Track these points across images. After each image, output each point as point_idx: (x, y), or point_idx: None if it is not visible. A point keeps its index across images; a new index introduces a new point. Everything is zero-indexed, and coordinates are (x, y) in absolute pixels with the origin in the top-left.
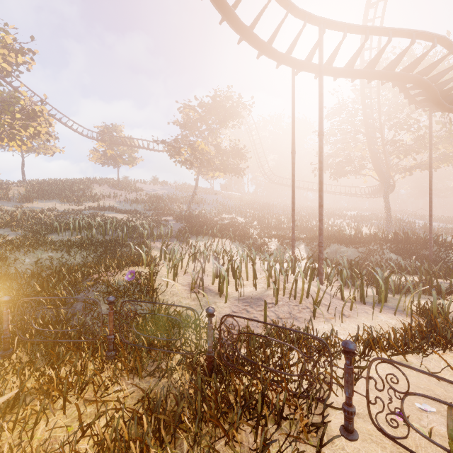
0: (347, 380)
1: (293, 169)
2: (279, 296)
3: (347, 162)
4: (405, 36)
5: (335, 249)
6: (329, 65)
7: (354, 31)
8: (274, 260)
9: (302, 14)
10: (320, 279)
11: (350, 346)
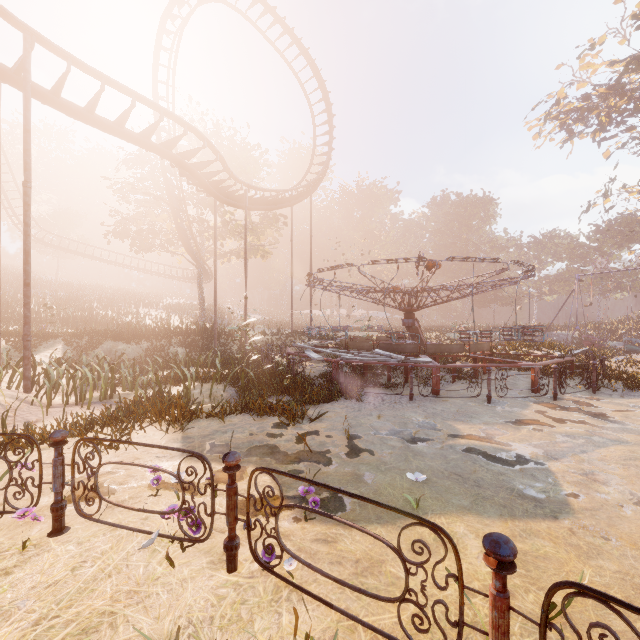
0: None
1: None
2: None
3: (150, 233)
4: (154, 108)
5: (110, 347)
6: (54, 95)
7: (86, 71)
8: None
9: None
10: (26, 385)
11: None
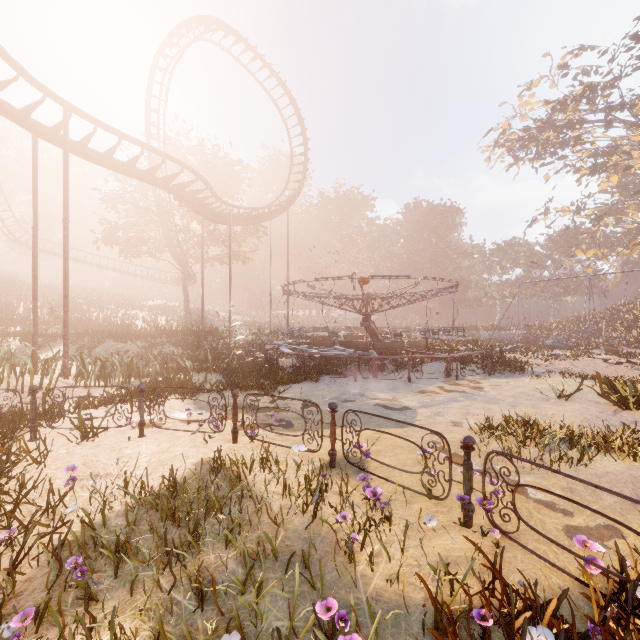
0: (33, 408)
1: (35, 249)
2: (2, 394)
3: (139, 241)
4: (158, 154)
5: (110, 346)
6: (82, 148)
7: (107, 130)
8: (1, 360)
9: (40, 87)
10: (66, 373)
11: (34, 387)
